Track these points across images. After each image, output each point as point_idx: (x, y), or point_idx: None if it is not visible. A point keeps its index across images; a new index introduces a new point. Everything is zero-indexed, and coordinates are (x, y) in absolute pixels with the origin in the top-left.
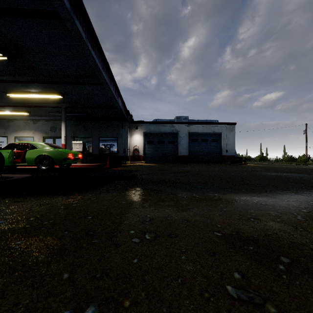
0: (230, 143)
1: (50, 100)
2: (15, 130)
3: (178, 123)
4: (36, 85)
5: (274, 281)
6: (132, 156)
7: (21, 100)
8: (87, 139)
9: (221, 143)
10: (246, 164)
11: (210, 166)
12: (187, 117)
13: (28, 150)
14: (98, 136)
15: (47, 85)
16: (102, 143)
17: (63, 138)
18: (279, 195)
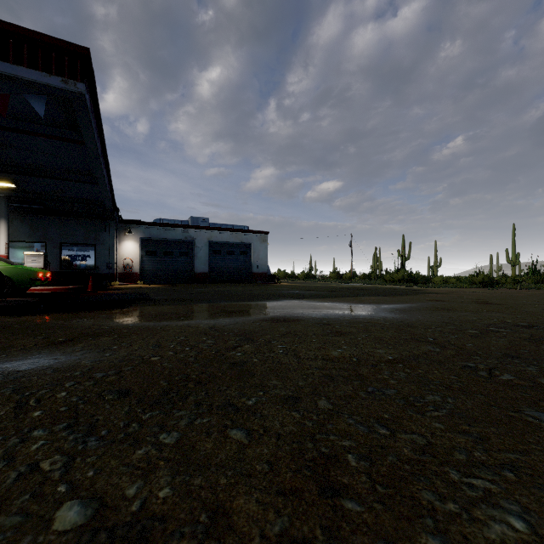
0: (261, 257)
1: None
2: None
3: (194, 228)
4: None
5: (230, 314)
6: (121, 274)
7: None
8: (35, 245)
9: (251, 257)
10: (280, 283)
11: (235, 287)
12: (206, 219)
13: None
14: (59, 241)
15: None
16: (66, 253)
17: (4, 246)
18: (265, 302)
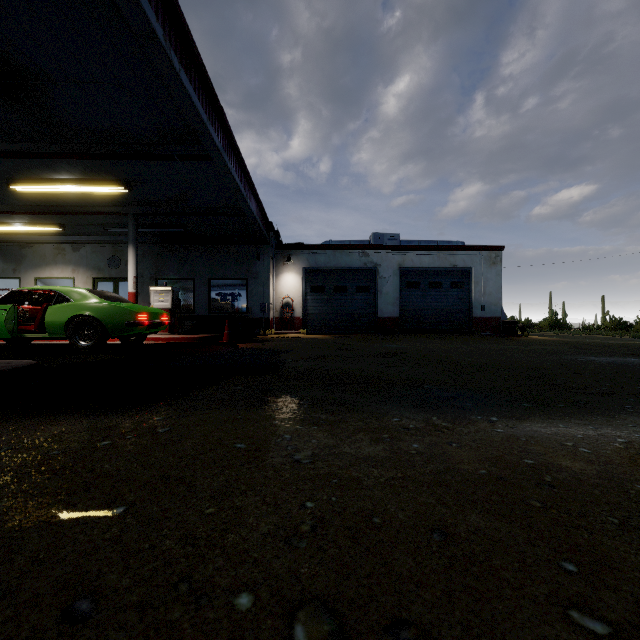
0: (490, 291)
1: (102, 197)
2: (37, 264)
3: (378, 248)
4: (70, 163)
5: None
6: (280, 318)
7: (43, 200)
8: (184, 282)
9: (471, 291)
10: (525, 336)
11: (447, 341)
12: (396, 236)
13: (51, 305)
14: (207, 276)
15: (93, 163)
16: (215, 291)
17: (132, 280)
18: None
